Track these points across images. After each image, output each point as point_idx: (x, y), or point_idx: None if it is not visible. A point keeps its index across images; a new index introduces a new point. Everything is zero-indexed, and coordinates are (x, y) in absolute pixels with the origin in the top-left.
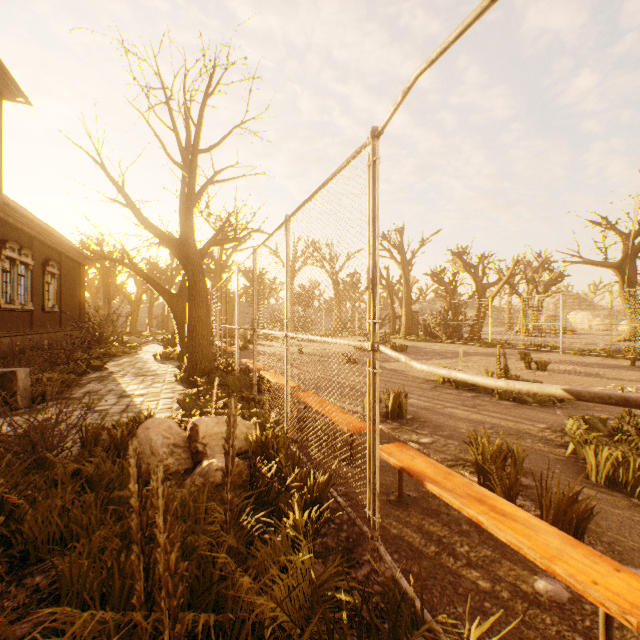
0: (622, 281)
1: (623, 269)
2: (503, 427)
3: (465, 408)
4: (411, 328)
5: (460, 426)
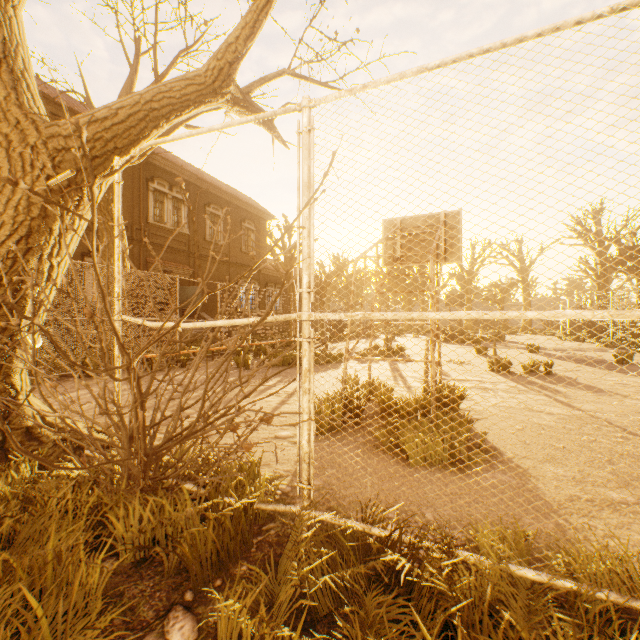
0: None
1: None
2: None
3: None
4: None
5: None
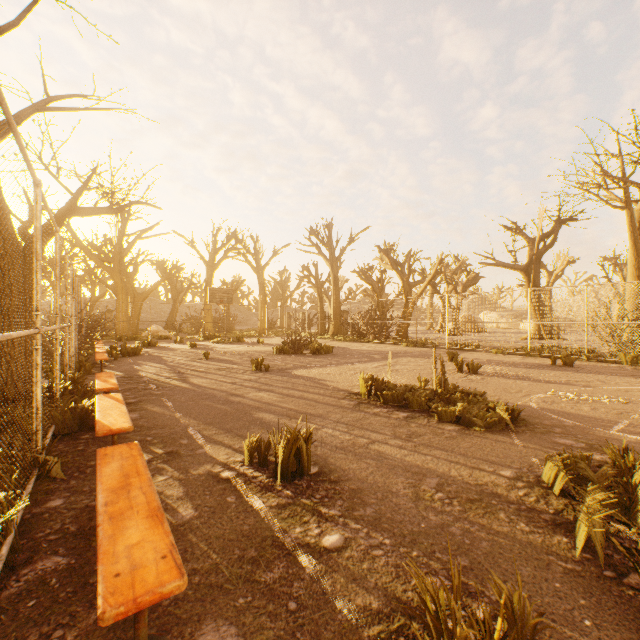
0: (528, 283)
1: (529, 272)
2: (456, 482)
3: (398, 442)
4: (340, 328)
5: (393, 487)
